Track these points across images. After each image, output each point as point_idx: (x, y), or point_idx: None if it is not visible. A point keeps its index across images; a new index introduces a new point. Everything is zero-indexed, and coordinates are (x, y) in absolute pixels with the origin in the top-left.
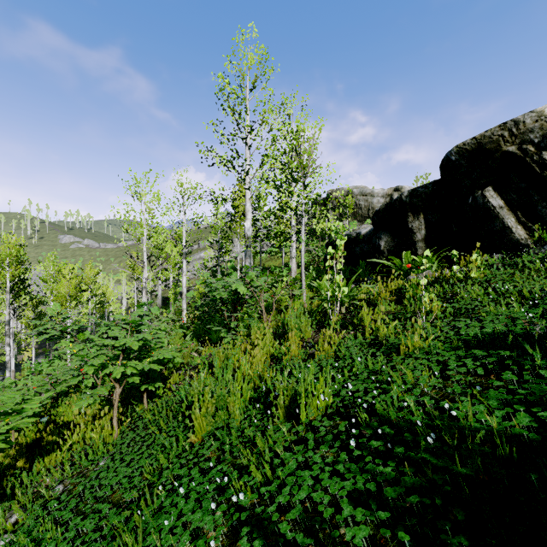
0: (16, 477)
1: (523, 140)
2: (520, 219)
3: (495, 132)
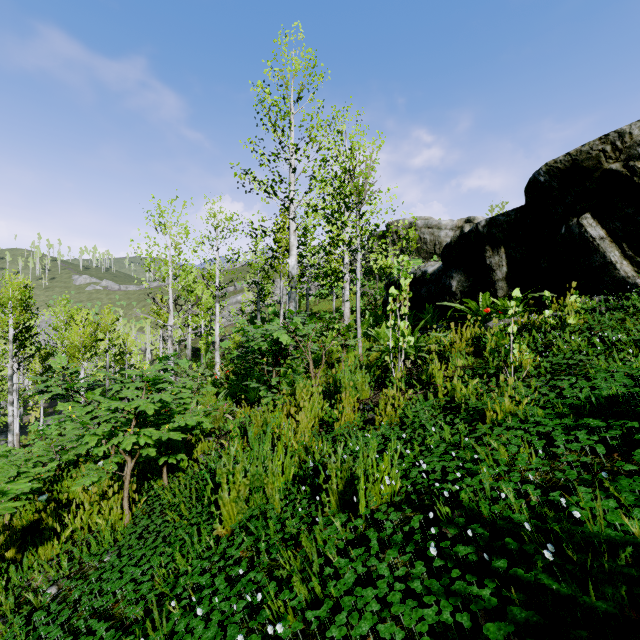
0: (5, 571)
1: (630, 156)
2: (627, 252)
3: (594, 146)
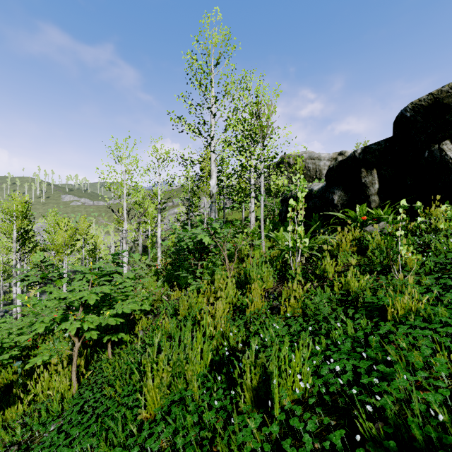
0: None
1: None
2: None
3: None
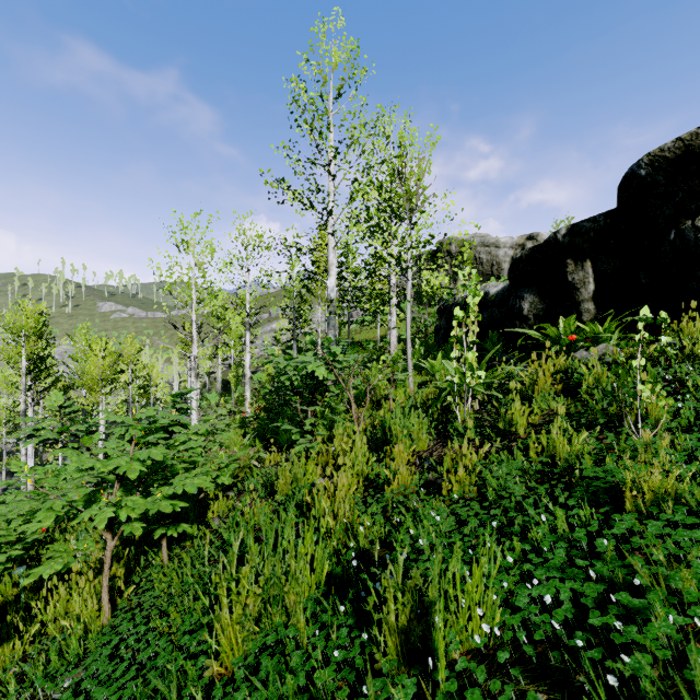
0: None
1: None
2: None
3: None
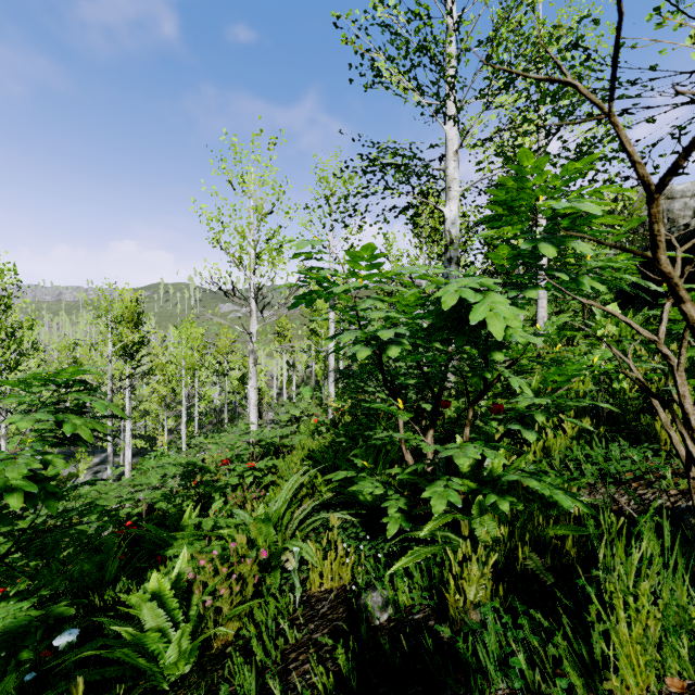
0: None
1: None
2: None
3: None
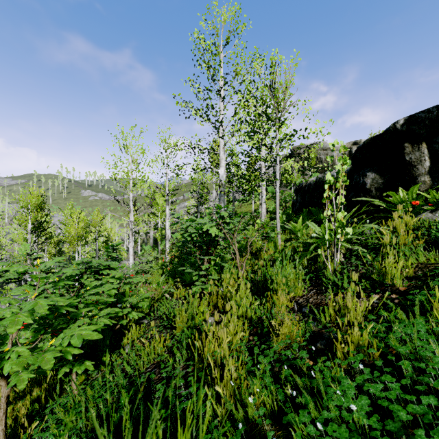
0: None
1: None
2: None
3: None
